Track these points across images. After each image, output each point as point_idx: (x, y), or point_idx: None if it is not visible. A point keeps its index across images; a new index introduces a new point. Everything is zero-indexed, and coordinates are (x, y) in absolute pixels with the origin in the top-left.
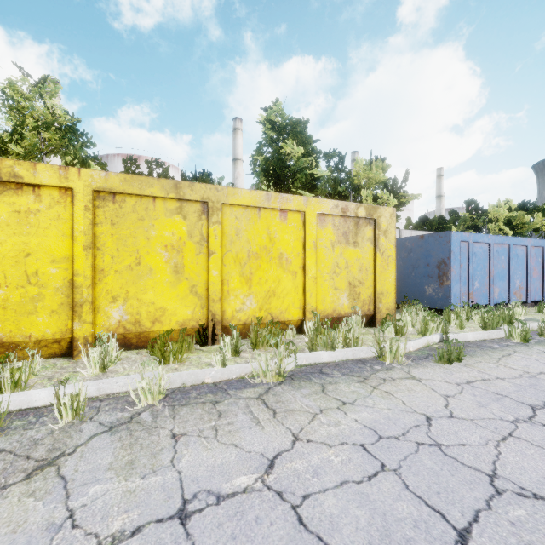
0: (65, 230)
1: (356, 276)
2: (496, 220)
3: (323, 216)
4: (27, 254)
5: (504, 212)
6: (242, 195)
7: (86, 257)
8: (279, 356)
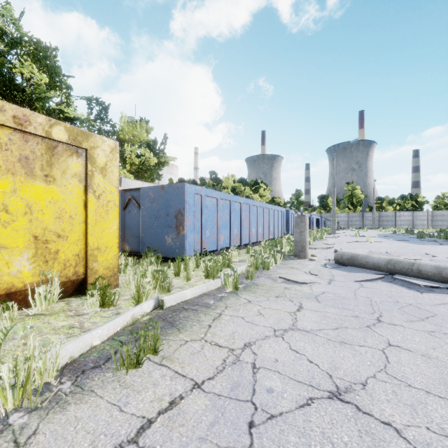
0: None
1: (50, 226)
2: (227, 187)
3: None
4: None
5: (231, 183)
6: None
7: None
8: None
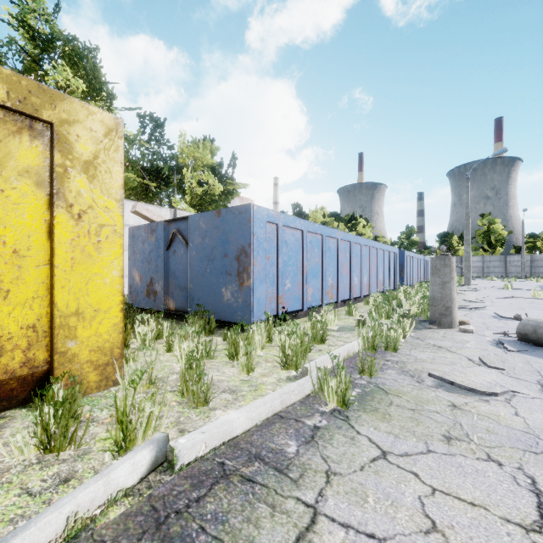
0: None
1: None
2: None
3: None
4: None
5: (320, 217)
6: None
7: None
8: None
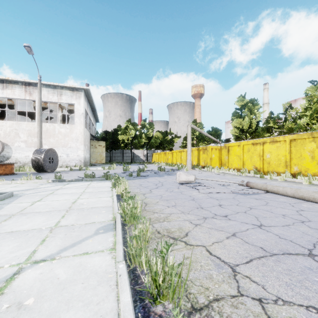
0: (285, 149)
1: None
2: None
3: None
4: (278, 155)
5: None
6: None
7: (288, 155)
8: (309, 178)
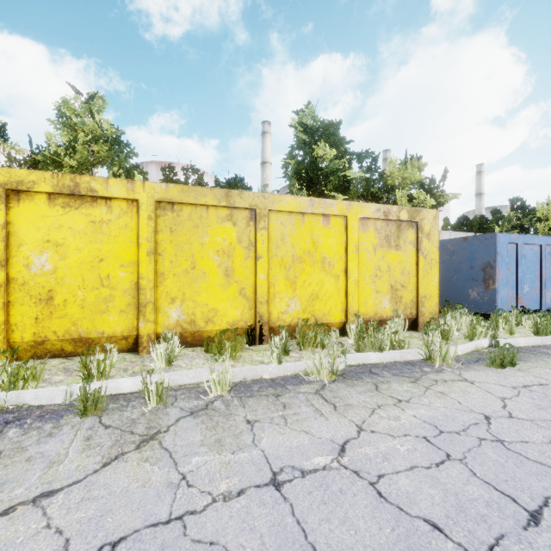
0: (132, 237)
1: (398, 279)
2: (546, 218)
3: (364, 220)
4: (101, 259)
5: None
6: (287, 201)
7: (149, 262)
8: (332, 355)
